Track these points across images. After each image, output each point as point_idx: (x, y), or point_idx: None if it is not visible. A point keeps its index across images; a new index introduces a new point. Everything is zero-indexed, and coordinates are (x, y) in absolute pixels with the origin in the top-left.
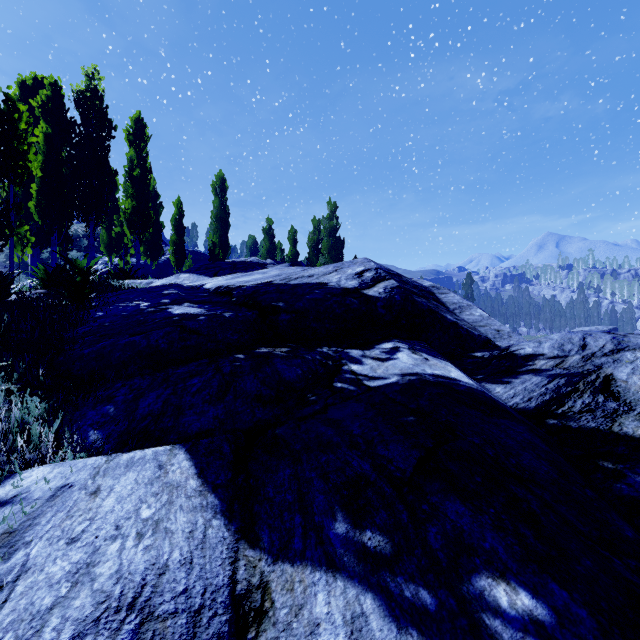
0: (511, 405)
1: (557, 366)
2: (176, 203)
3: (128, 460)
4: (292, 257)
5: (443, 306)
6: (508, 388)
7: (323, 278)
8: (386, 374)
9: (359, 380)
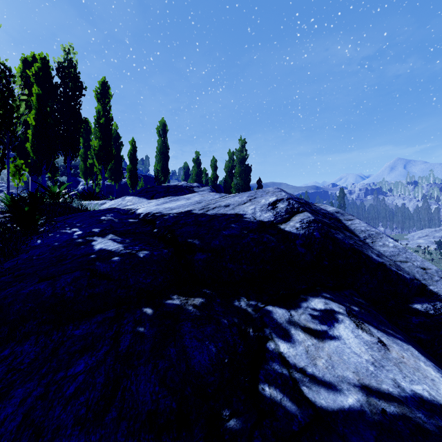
0: None
1: None
2: (131, 142)
3: None
4: (213, 179)
5: (354, 235)
6: None
7: (238, 208)
8: (334, 377)
9: (295, 383)
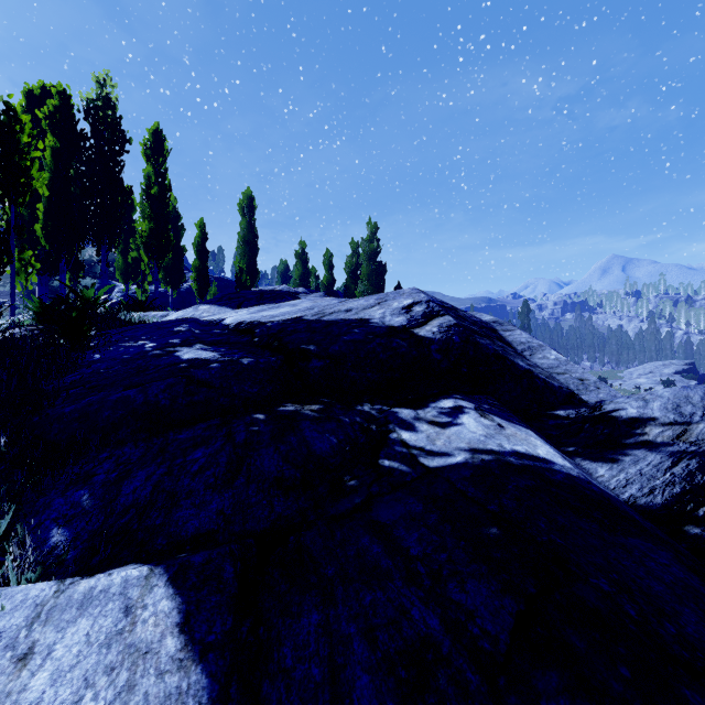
0: (626, 499)
1: (679, 438)
2: (199, 224)
3: (85, 593)
4: (328, 284)
5: (509, 347)
6: (615, 470)
7: (363, 313)
8: (449, 448)
9: (413, 456)
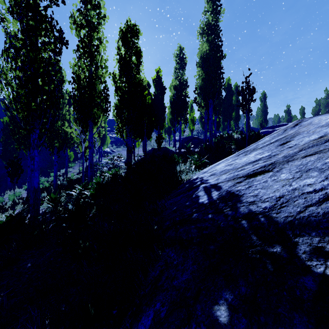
0: None
1: None
2: None
3: None
4: None
5: None
6: None
7: None
8: None
9: None
